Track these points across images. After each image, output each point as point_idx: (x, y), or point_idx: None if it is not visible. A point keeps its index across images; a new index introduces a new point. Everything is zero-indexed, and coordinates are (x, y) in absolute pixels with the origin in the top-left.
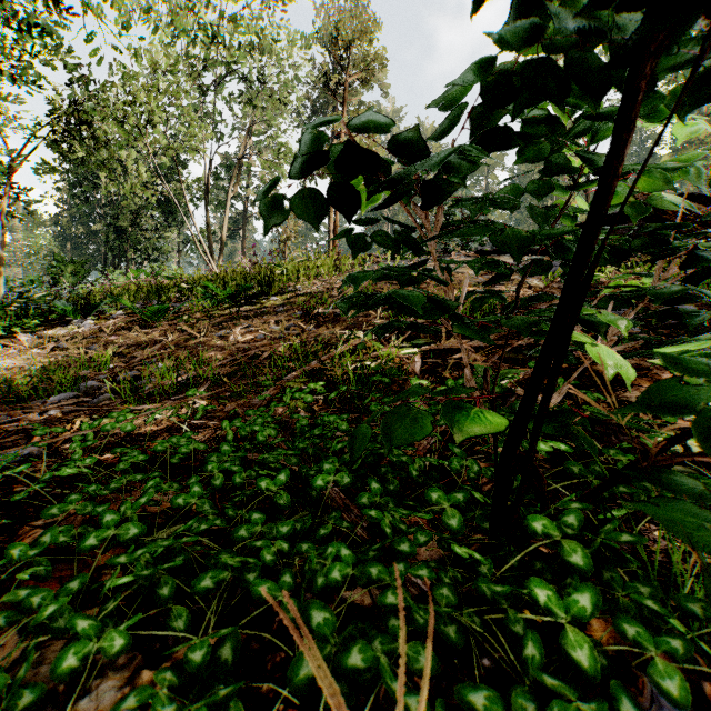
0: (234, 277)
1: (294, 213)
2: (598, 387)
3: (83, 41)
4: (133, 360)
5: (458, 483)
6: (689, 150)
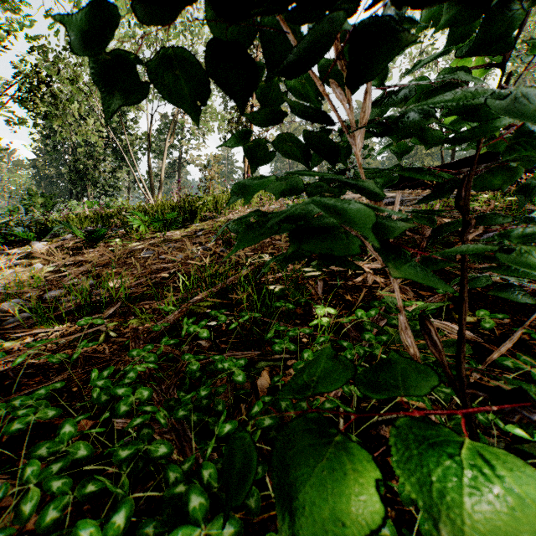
0: (164, 206)
1: (158, 92)
2: (508, 314)
3: (44, 17)
4: (65, 278)
5: (388, 466)
6: None
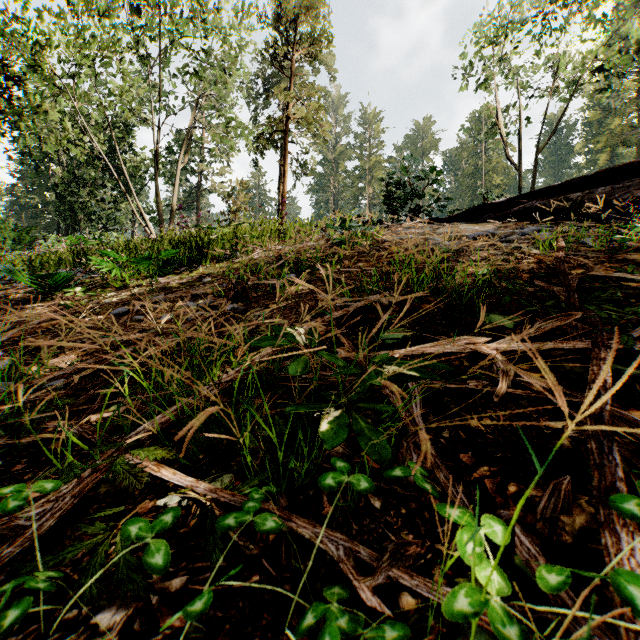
0: (162, 241)
1: None
2: None
3: None
4: None
5: None
6: (602, 138)
